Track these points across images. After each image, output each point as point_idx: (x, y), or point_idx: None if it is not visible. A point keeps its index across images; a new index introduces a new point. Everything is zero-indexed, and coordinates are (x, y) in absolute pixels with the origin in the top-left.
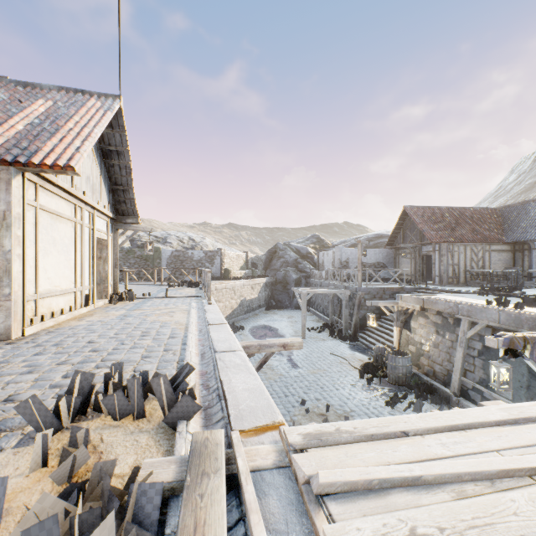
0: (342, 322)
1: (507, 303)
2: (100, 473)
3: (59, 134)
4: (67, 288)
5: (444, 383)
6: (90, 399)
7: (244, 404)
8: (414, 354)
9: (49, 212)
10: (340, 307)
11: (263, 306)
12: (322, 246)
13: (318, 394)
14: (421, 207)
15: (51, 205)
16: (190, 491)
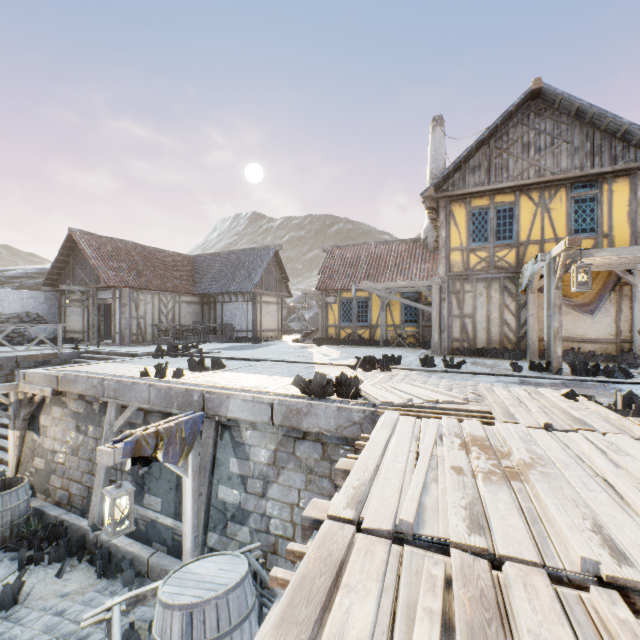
0: None
1: (165, 372)
2: None
3: None
4: None
5: (83, 511)
6: None
7: None
8: (44, 473)
9: None
10: None
11: None
12: None
13: None
14: (100, 236)
15: None
16: None
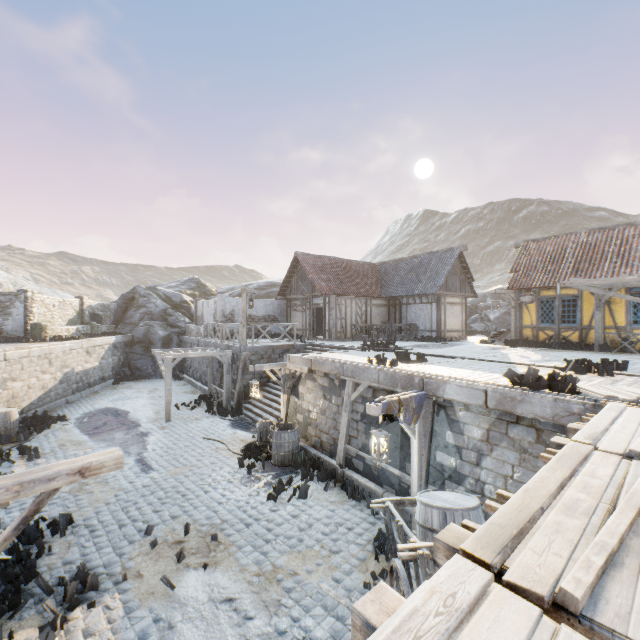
0: (223, 392)
1: (385, 361)
2: None
3: None
4: None
5: (331, 454)
6: None
7: None
8: (303, 424)
9: None
10: (222, 373)
11: (110, 378)
12: (203, 293)
13: (177, 507)
14: (313, 255)
15: None
16: None
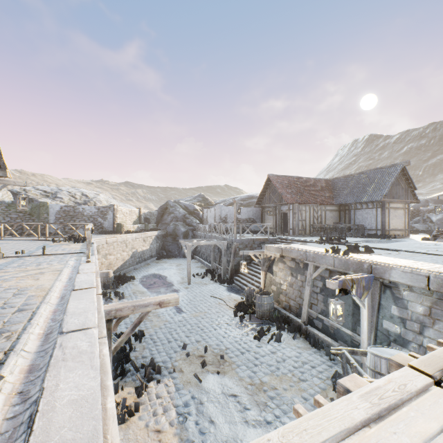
0: (221, 268)
1: (339, 251)
2: None
3: None
4: None
5: (297, 314)
6: None
7: (57, 437)
8: (276, 292)
9: None
10: (220, 255)
11: (155, 256)
12: (206, 204)
13: (199, 336)
14: (280, 176)
15: None
16: None
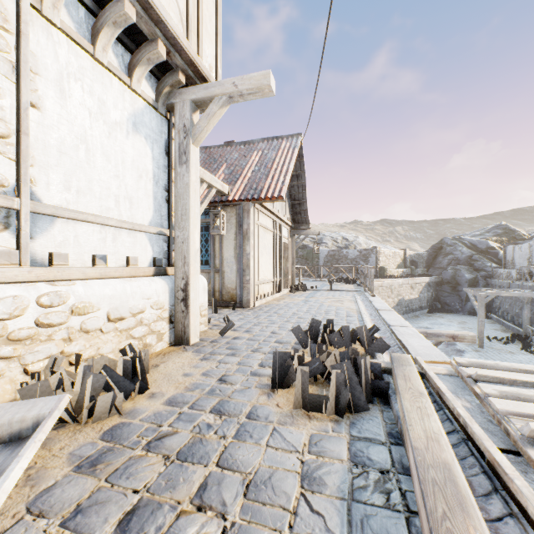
0: None
1: None
2: (352, 351)
3: (270, 174)
4: (270, 278)
5: None
6: (318, 336)
7: (421, 351)
8: None
9: (263, 227)
10: None
11: (424, 307)
12: (511, 238)
13: None
14: None
15: (263, 222)
16: (397, 367)
